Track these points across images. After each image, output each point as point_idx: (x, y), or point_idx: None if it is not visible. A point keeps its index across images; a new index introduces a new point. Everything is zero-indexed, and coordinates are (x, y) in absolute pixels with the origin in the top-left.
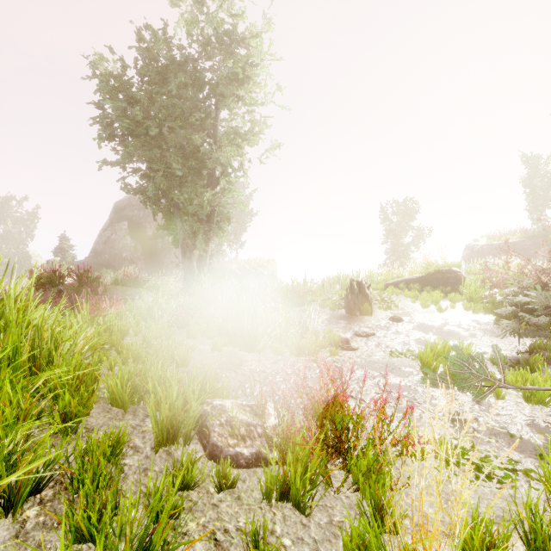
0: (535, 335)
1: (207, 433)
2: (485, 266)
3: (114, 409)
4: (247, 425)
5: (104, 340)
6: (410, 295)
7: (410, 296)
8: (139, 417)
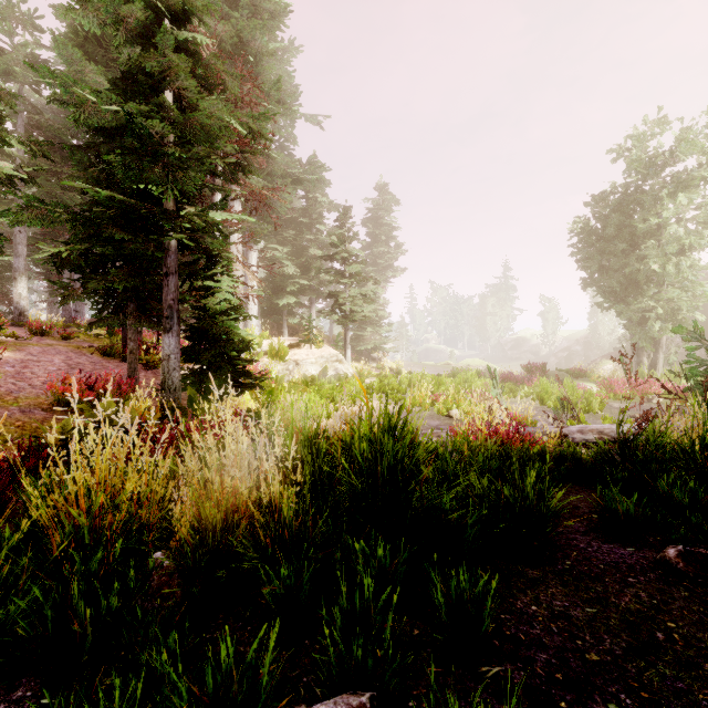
0: None
1: None
2: None
3: None
4: None
5: None
6: None
7: None
8: None
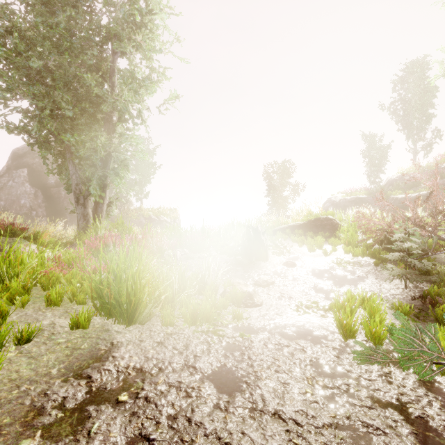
0: (422, 279)
1: None
2: (362, 214)
3: None
4: None
5: None
6: (296, 240)
7: (296, 241)
8: None
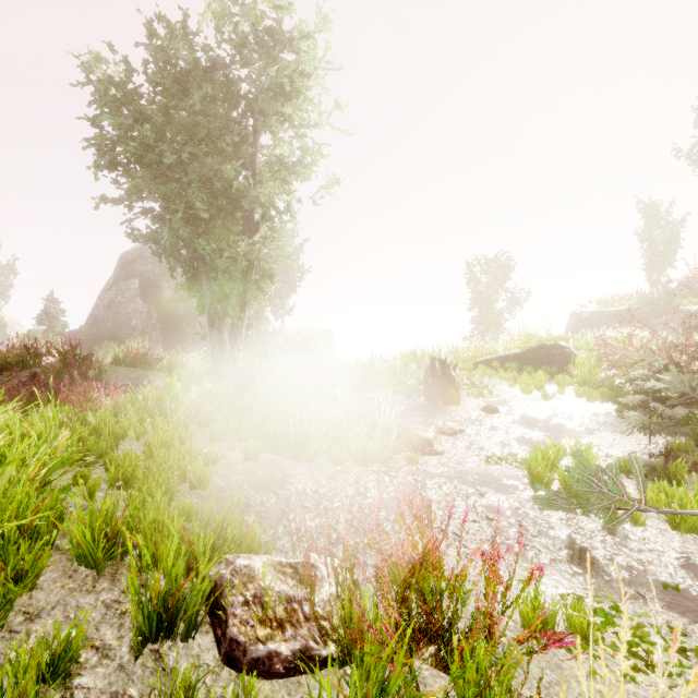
0: (671, 432)
1: (224, 618)
2: (602, 340)
3: (82, 571)
4: (288, 601)
5: (86, 450)
6: (506, 377)
7: (506, 378)
8: (121, 585)
